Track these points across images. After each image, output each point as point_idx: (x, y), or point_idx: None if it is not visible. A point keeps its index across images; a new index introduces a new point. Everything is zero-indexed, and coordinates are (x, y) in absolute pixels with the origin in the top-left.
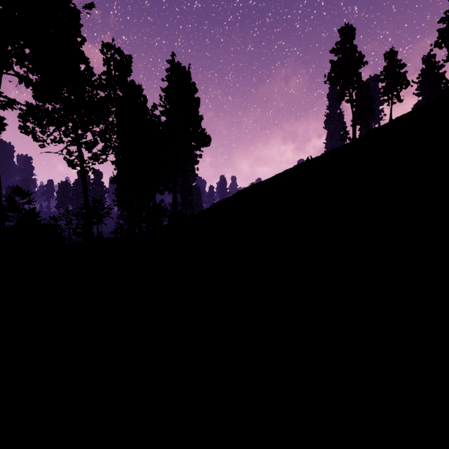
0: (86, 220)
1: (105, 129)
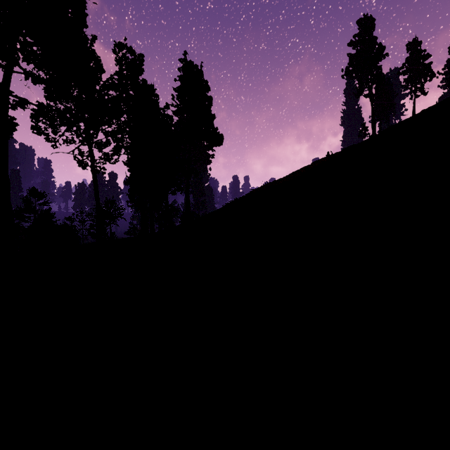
0: (97, 221)
1: (117, 129)
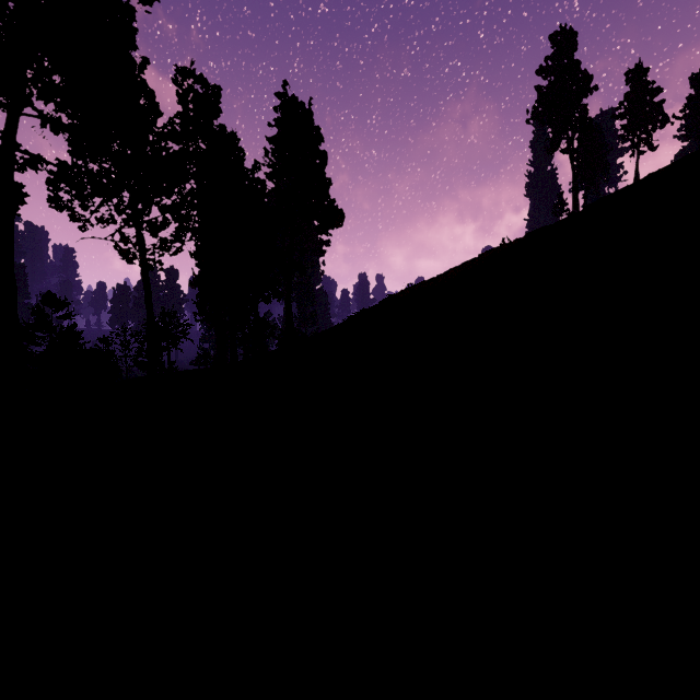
0: (150, 344)
1: (180, 202)
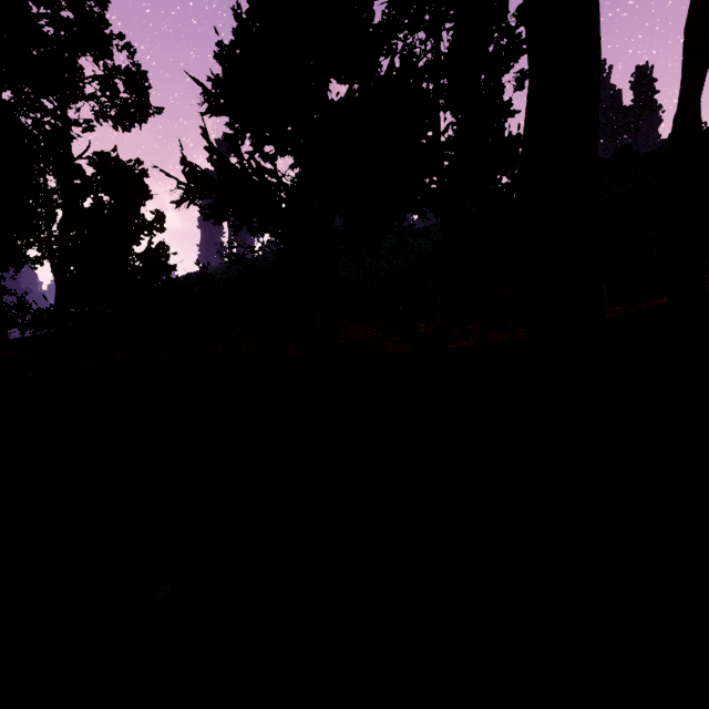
0: None
1: None
